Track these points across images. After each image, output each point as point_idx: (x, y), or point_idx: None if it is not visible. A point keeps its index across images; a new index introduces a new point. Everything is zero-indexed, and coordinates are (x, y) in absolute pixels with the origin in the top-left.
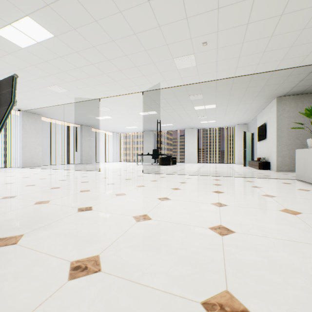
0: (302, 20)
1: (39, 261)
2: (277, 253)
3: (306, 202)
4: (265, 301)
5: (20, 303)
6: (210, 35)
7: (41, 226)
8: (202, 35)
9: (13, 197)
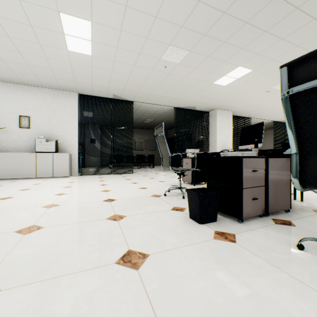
0: (22, 70)
1: (151, 190)
2: (112, 182)
3: (52, 181)
4: (129, 182)
5: (157, 188)
6: (2, 31)
7: (142, 197)
8: (2, 25)
9: (127, 255)
